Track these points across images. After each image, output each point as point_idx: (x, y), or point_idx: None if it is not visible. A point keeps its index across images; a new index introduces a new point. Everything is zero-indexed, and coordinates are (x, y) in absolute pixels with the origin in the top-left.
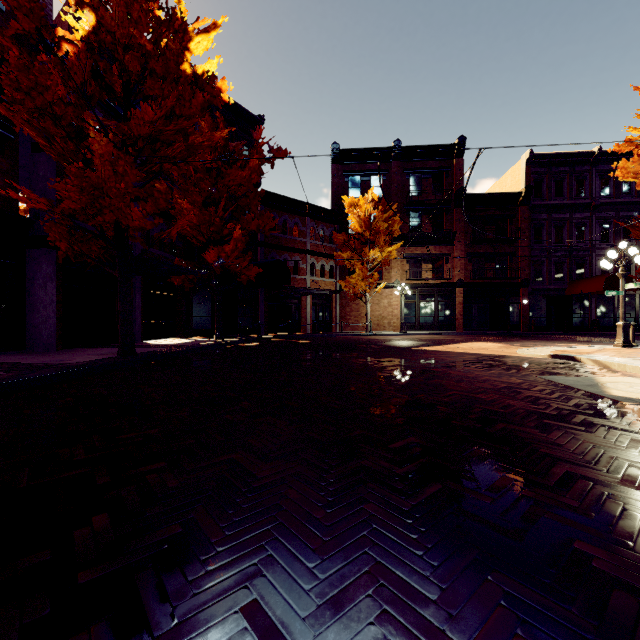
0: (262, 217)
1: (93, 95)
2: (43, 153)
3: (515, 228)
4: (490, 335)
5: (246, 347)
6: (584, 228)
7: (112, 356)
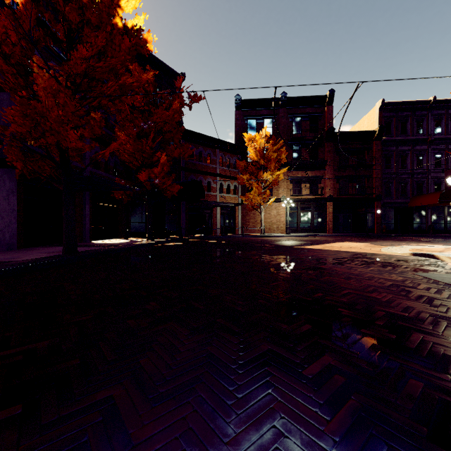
0: (183, 147)
1: (39, 39)
2: (6, 92)
3: (371, 157)
4: (353, 236)
5: (169, 246)
6: (422, 157)
7: (57, 254)
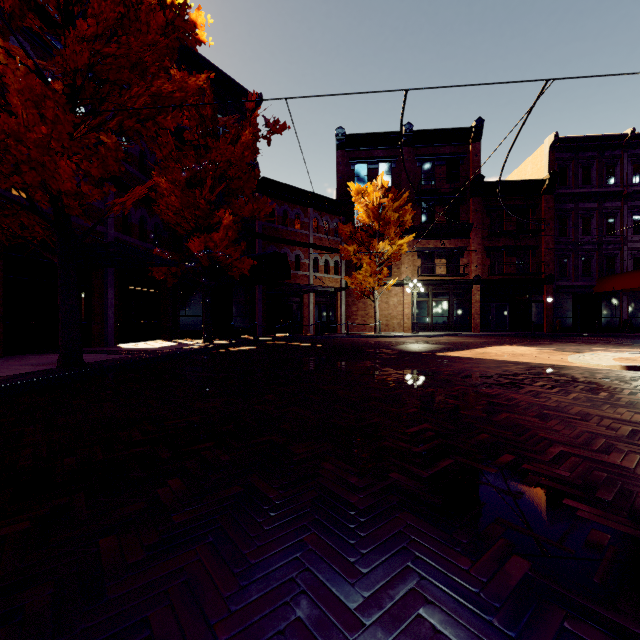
0: (257, 202)
1: (12, 12)
2: None
3: (538, 219)
4: (513, 337)
5: (236, 352)
6: (614, 219)
7: (49, 367)
